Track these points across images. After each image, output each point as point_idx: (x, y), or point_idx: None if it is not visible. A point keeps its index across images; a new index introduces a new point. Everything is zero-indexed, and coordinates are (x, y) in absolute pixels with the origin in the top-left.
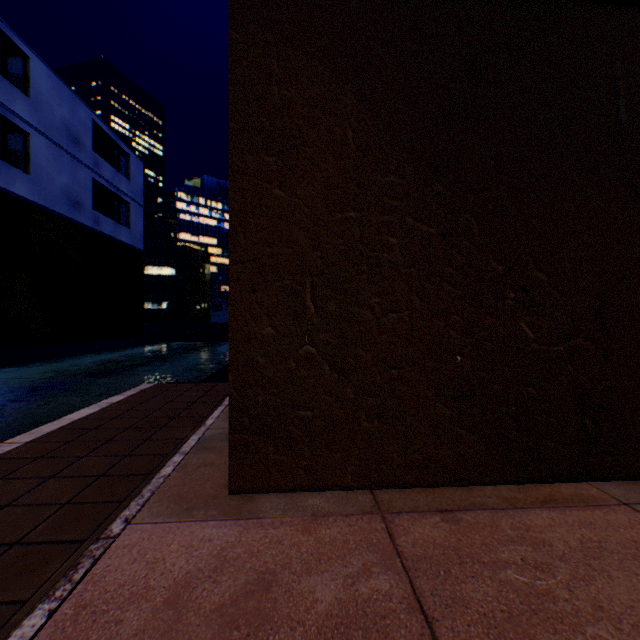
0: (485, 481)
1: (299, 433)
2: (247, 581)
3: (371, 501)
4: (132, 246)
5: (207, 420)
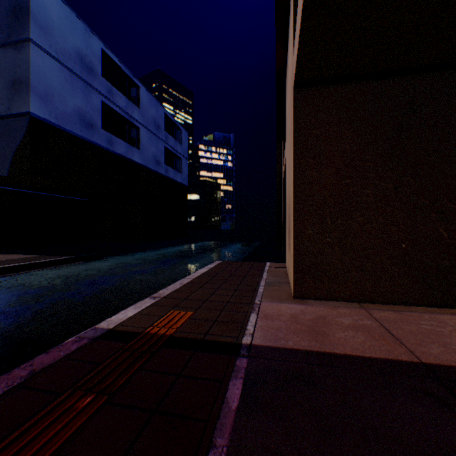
0: (418, 304)
1: (323, 275)
2: (315, 316)
3: (358, 305)
4: (182, 184)
5: (262, 276)
